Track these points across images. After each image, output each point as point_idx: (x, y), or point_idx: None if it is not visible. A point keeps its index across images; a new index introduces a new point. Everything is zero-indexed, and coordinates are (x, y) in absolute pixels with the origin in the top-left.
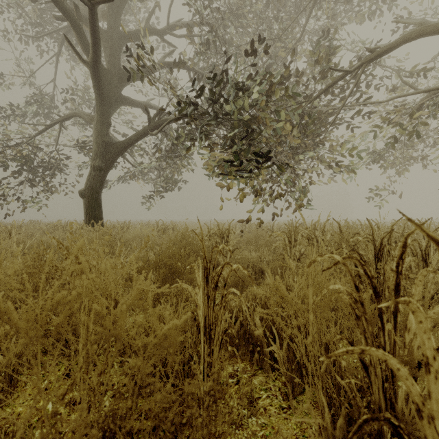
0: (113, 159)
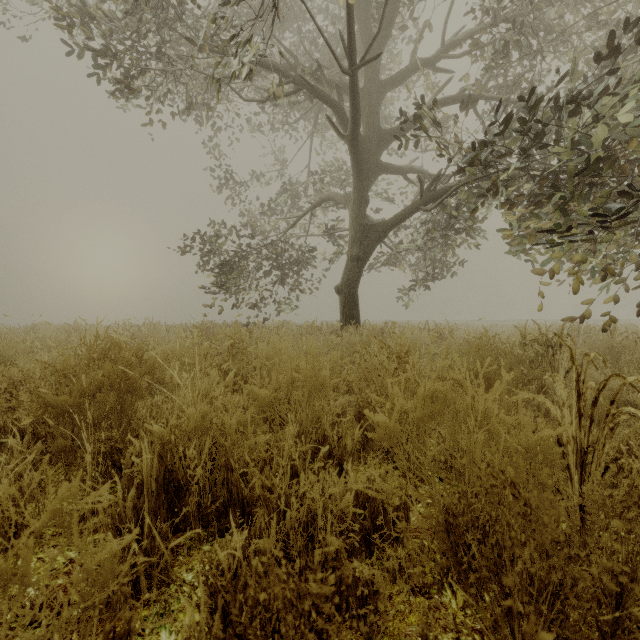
0: (372, 245)
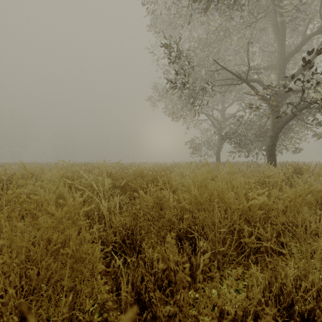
0: (222, 144)
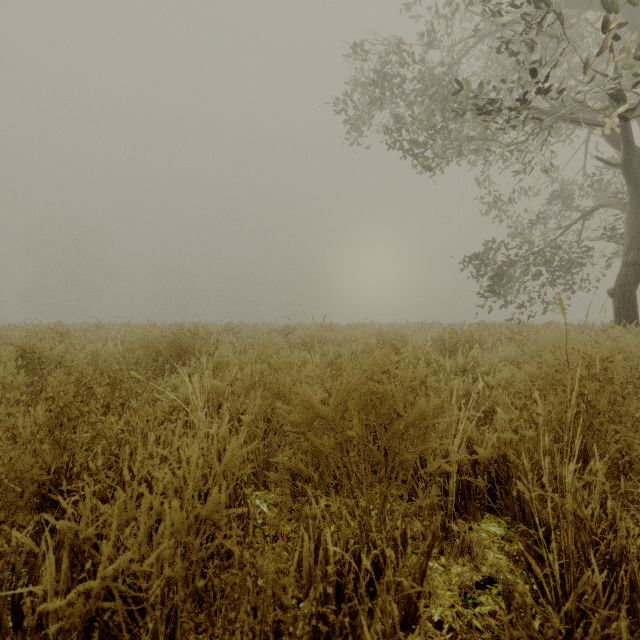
0: None
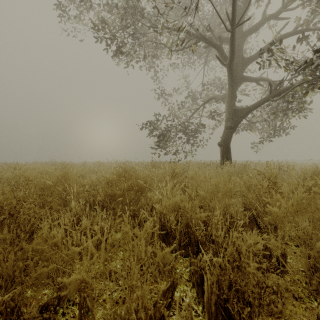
0: (239, 120)
